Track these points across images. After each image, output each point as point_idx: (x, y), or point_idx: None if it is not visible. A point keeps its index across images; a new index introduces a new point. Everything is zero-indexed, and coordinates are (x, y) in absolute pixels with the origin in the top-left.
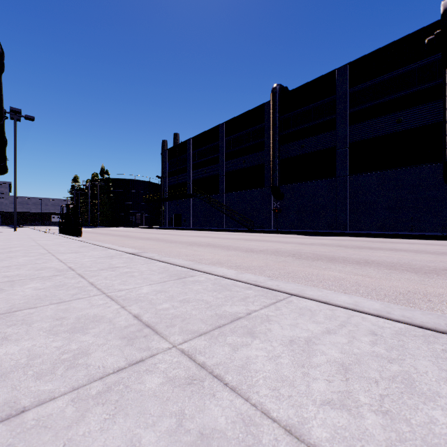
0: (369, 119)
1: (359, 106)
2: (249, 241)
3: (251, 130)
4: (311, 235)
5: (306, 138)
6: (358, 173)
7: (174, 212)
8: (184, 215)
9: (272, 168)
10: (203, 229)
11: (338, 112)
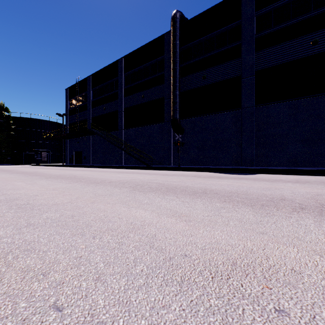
0: (279, 42)
1: (267, 29)
2: (139, 192)
3: (150, 63)
4: (226, 172)
5: (208, 68)
6: (267, 103)
7: (75, 150)
8: (84, 152)
9: (173, 99)
10: (98, 166)
11: (244, 37)
